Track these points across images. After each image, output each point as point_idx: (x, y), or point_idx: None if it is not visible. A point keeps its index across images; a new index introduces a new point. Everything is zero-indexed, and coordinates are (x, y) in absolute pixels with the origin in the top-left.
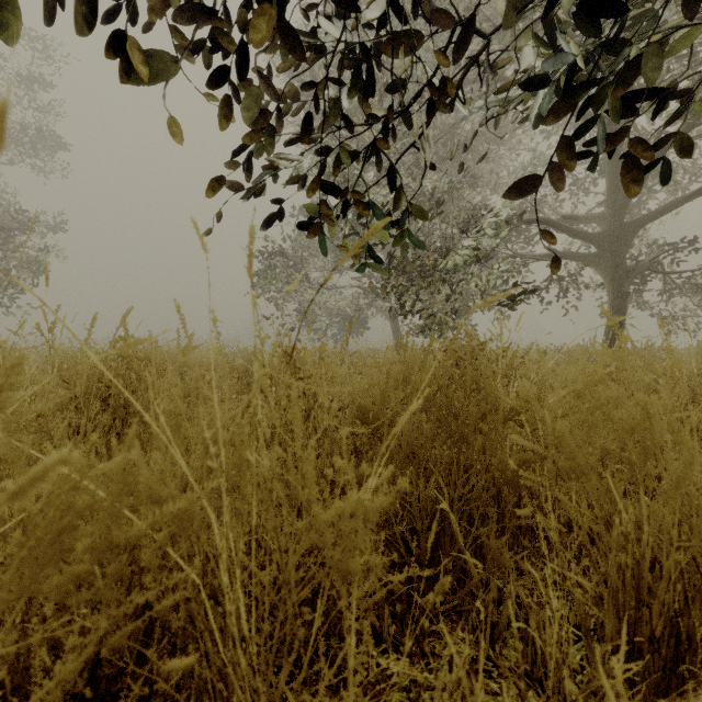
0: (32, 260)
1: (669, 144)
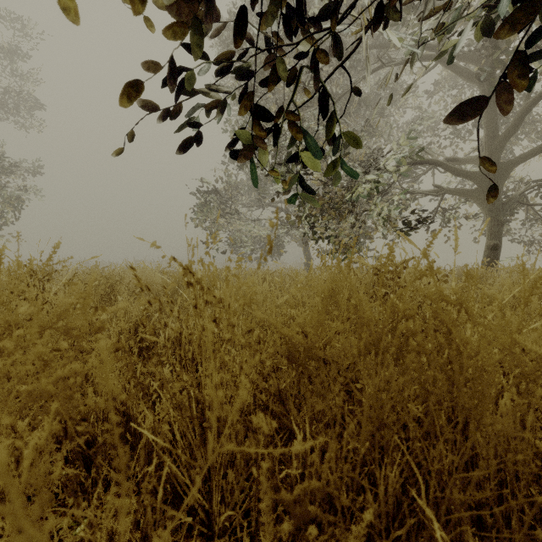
0: (13, 197)
1: (541, 95)
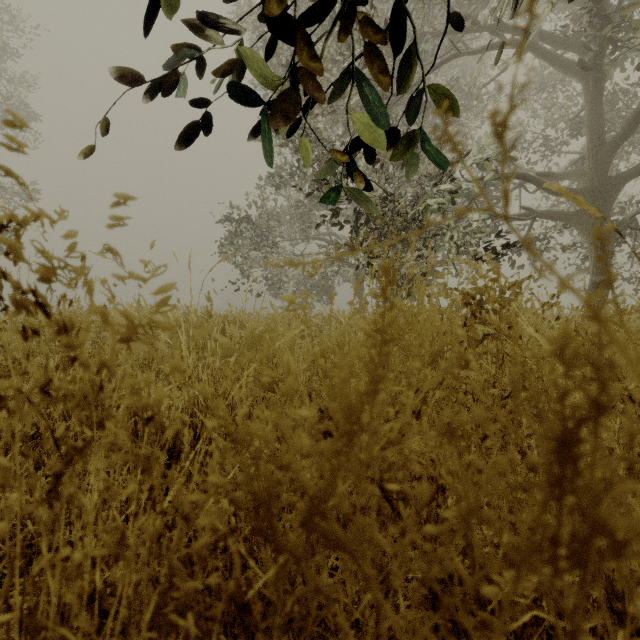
0: None
1: None
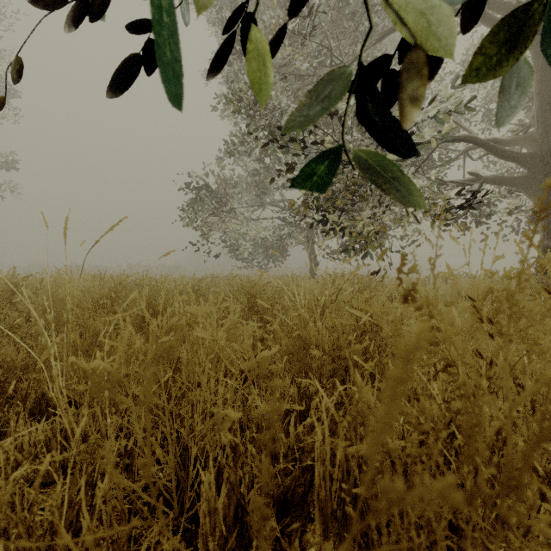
0: None
1: None
